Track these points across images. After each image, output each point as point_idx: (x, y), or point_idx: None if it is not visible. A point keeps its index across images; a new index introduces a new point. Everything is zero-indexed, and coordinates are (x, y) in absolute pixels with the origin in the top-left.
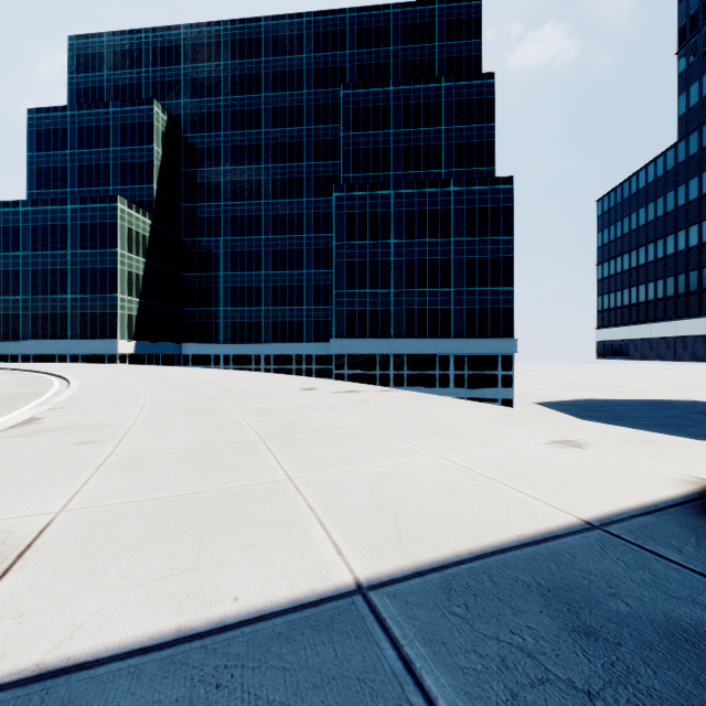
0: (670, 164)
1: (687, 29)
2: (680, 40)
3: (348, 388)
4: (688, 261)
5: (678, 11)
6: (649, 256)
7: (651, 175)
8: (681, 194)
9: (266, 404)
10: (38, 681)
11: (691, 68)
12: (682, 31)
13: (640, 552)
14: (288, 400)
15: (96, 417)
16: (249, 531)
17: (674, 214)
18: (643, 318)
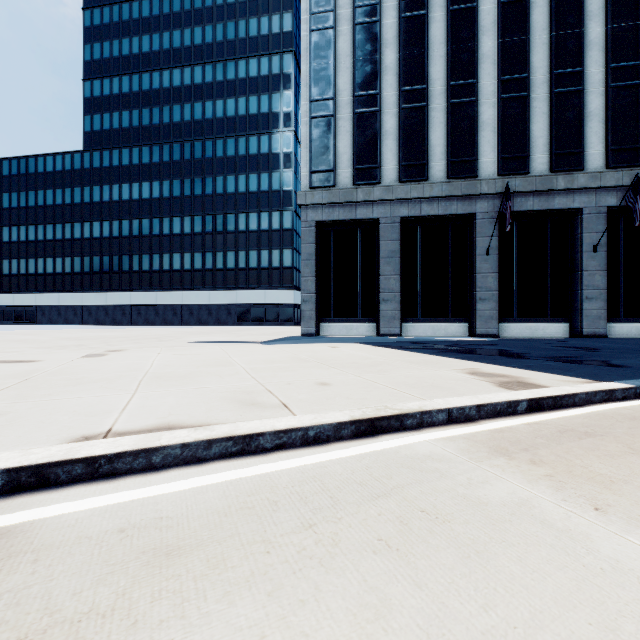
0: (78, 165)
1: (92, 68)
2: (86, 71)
3: (61, 355)
4: (93, 248)
5: (85, 48)
6: (58, 234)
7: (60, 165)
8: (87, 194)
9: (150, 366)
10: (488, 363)
11: (95, 101)
12: (88, 66)
13: (416, 350)
14: (136, 363)
15: (153, 403)
16: (431, 360)
17: (81, 207)
18: (52, 287)
